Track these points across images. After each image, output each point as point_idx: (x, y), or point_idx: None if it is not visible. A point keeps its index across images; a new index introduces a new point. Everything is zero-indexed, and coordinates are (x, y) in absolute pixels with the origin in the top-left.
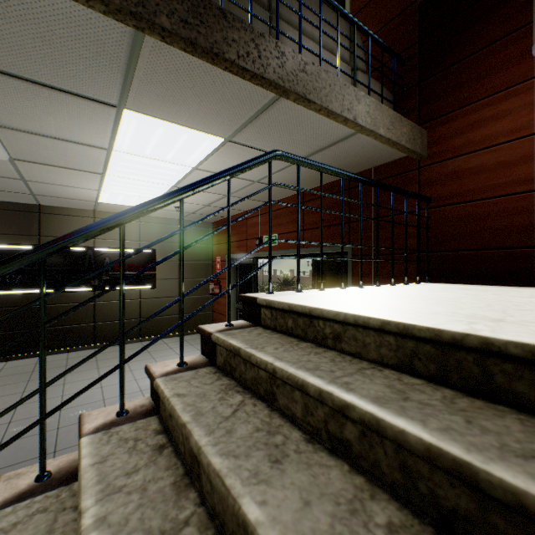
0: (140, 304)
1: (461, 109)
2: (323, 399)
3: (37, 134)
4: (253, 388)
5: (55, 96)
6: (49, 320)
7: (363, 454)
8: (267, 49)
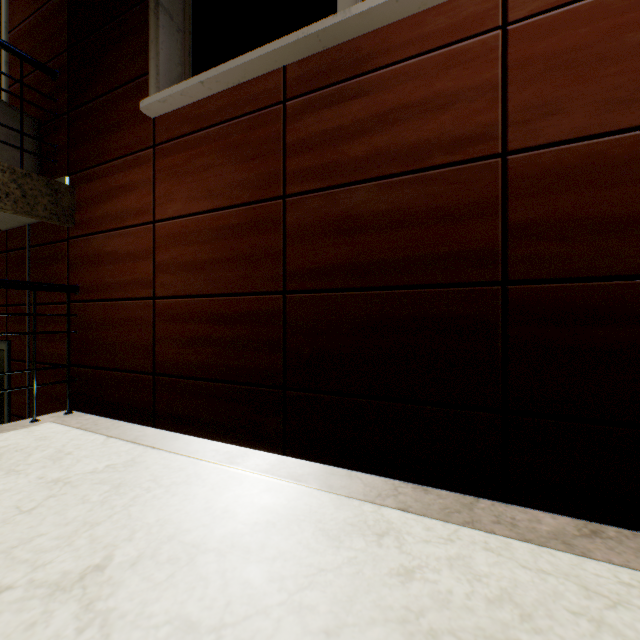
0: None
1: (102, 165)
2: None
3: None
4: None
5: None
6: None
7: None
8: None
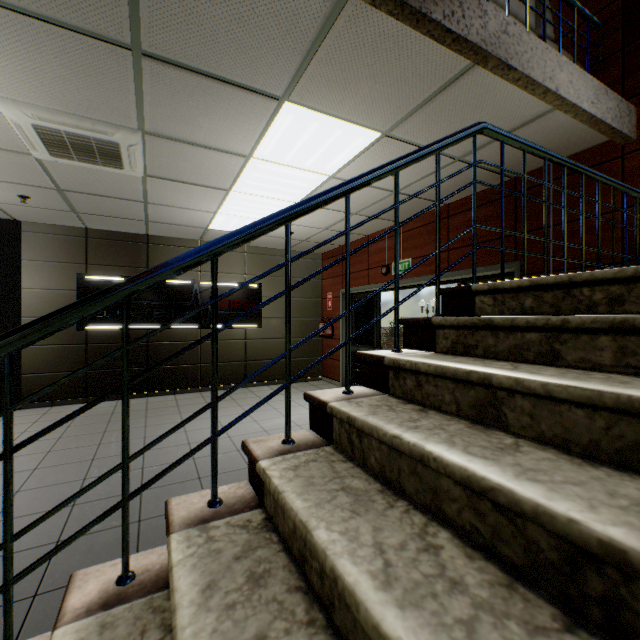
0: (246, 345)
1: None
2: None
3: (183, 142)
4: (512, 357)
5: (222, 91)
6: (293, 285)
7: None
8: (470, 8)
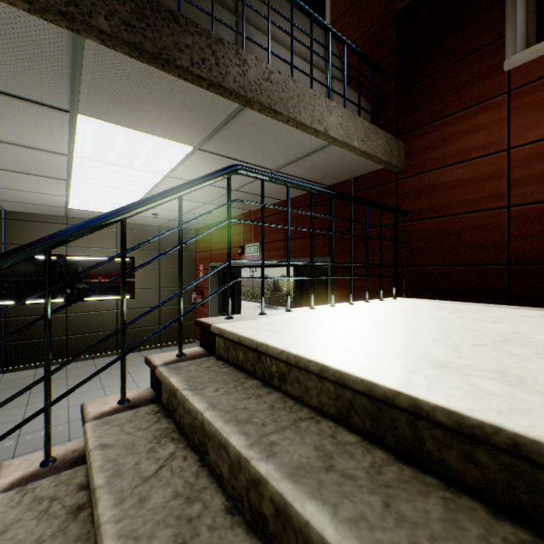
0: (117, 315)
1: (436, 121)
2: (241, 466)
3: None
4: (190, 435)
5: None
6: None
7: (278, 535)
8: (226, 56)
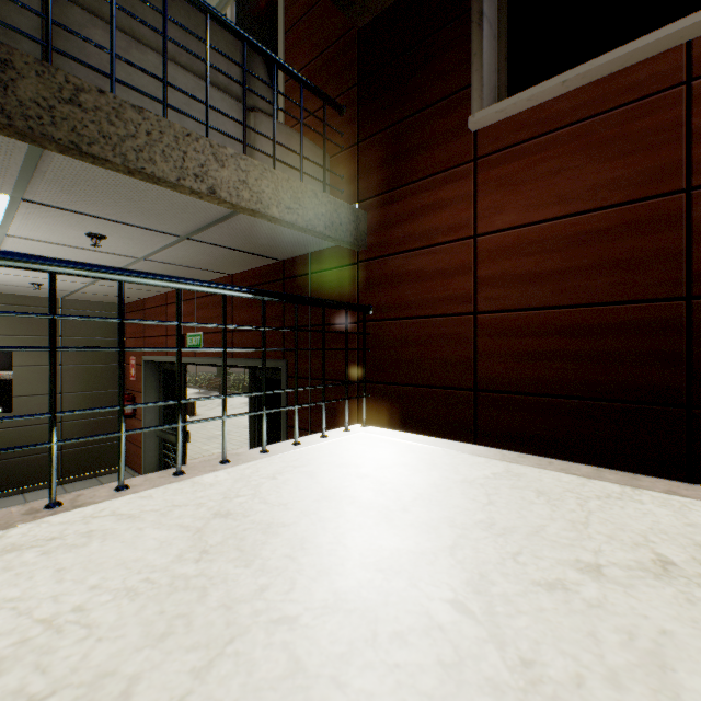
0: None
1: (401, 187)
2: None
3: None
4: None
5: None
6: None
7: None
8: None
